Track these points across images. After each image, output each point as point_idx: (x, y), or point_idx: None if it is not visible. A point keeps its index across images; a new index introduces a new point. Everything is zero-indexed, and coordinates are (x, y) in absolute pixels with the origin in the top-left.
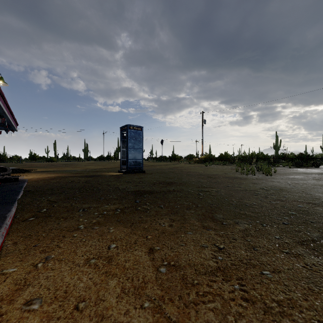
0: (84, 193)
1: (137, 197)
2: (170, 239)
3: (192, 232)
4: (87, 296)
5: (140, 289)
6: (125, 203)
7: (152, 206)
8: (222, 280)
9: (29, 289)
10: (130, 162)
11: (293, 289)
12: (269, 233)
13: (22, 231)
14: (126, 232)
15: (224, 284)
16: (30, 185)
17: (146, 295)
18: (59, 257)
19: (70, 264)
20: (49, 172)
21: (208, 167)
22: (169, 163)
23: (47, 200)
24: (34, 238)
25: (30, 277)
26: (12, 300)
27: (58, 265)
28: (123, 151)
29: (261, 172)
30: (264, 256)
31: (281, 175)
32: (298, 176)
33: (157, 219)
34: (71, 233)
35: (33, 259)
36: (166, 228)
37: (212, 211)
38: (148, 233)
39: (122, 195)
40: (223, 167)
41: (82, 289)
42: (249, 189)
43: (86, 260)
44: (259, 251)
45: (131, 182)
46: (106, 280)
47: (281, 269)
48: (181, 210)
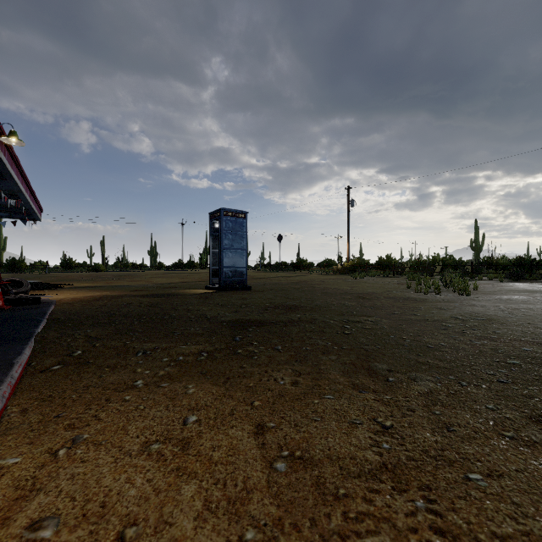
0: (147, 323)
1: (236, 332)
2: (294, 409)
3: (332, 395)
4: (141, 515)
5: (239, 504)
6: (217, 342)
7: (263, 348)
8: (391, 490)
9: (39, 499)
10: (226, 272)
11: (531, 512)
12: (475, 399)
13: (38, 389)
14: (217, 394)
15: (396, 498)
16: (58, 311)
17: (250, 516)
18: (97, 437)
19: (116, 451)
20: (92, 288)
21: (359, 281)
22: (292, 273)
23: (85, 335)
24: (57, 402)
25: (43, 475)
26: (7, 519)
27: (94, 454)
28: (215, 254)
29: (450, 289)
30: (468, 444)
31: (487, 294)
32: (517, 296)
33: (271, 370)
34: (121, 394)
35: (51, 441)
36: (287, 387)
37: (368, 357)
38: (255, 397)
39: (212, 327)
40: (384, 280)
41: (132, 502)
42: (432, 319)
43: (144, 445)
44: (458, 434)
45: (227, 305)
46: (177, 485)
47: (504, 471)
48: (313, 354)
